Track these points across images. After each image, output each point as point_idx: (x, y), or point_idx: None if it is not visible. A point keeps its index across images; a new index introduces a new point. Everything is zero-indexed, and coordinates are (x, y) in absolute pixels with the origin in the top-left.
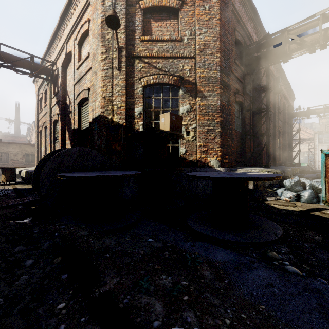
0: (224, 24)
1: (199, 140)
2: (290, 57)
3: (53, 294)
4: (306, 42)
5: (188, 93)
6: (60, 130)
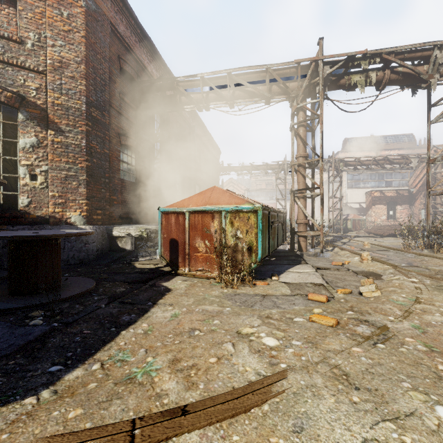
0: (95, 45)
1: (52, 188)
2: (183, 109)
3: None
4: (193, 99)
5: (34, 121)
6: None
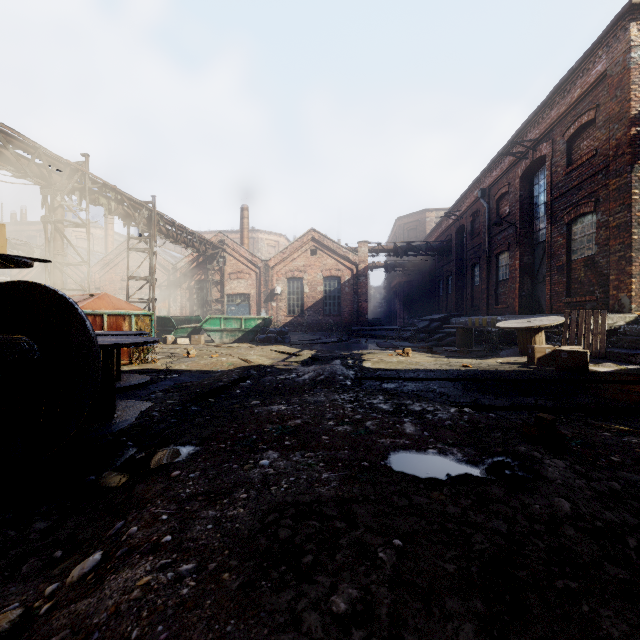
0: None
1: None
2: None
3: (234, 395)
4: None
5: None
6: None
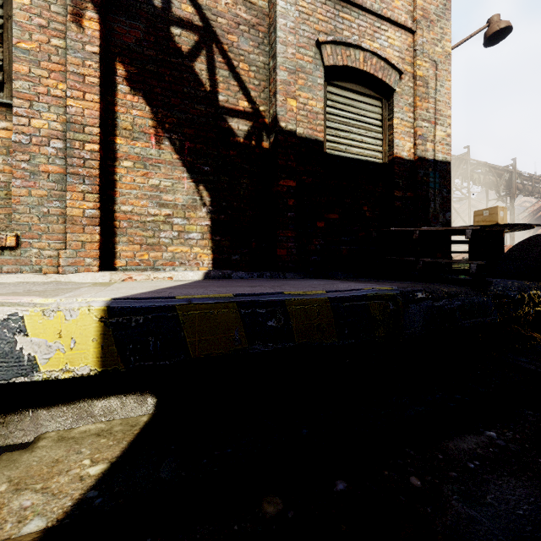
0: None
1: None
2: None
3: None
4: None
5: None
6: (93, 58)
